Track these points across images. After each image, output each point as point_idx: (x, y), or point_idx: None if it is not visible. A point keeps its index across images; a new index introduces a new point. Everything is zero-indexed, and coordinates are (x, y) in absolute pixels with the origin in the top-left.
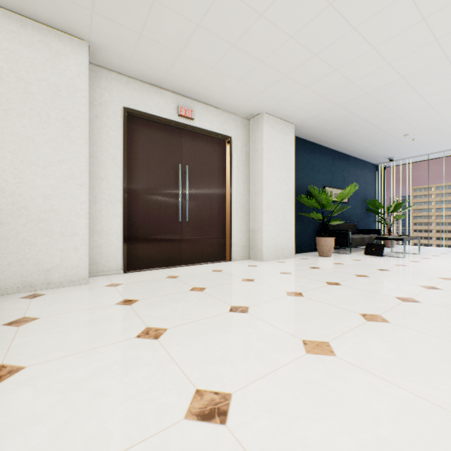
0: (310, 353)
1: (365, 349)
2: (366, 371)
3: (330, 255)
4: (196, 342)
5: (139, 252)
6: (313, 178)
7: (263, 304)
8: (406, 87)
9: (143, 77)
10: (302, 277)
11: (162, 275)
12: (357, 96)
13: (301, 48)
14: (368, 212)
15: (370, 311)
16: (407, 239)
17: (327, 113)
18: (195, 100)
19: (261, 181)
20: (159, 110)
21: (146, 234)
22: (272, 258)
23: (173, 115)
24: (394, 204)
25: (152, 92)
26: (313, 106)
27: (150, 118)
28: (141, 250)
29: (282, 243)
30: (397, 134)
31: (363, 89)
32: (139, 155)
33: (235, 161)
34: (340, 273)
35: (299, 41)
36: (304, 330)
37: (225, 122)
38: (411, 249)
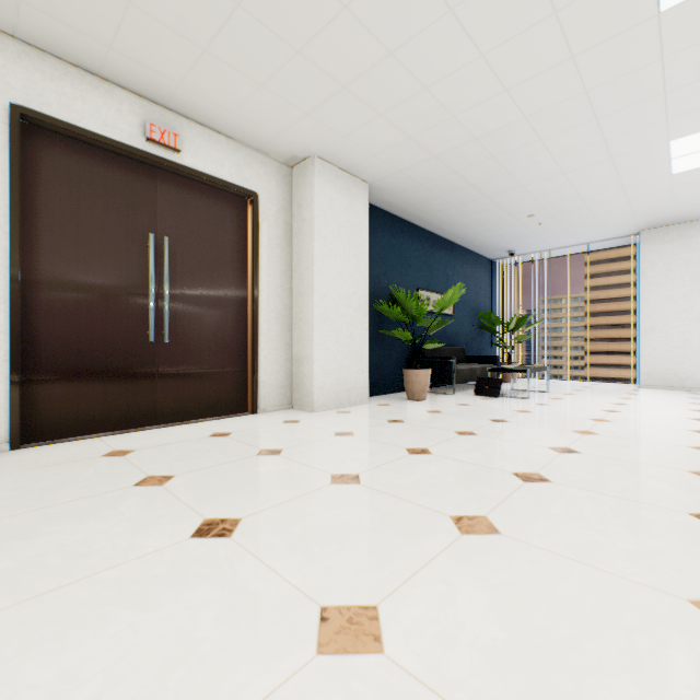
0: (326, 652)
1: (448, 620)
2: (440, 697)
3: (425, 397)
4: (45, 654)
5: (56, 404)
6: (400, 275)
7: (275, 508)
8: (531, 136)
9: (59, 48)
10: (370, 440)
11: (97, 451)
12: (462, 143)
13: (366, 36)
14: (482, 330)
15: (470, 510)
16: (533, 370)
17: (418, 167)
18: (184, 116)
19: (310, 274)
20: (102, 124)
21: (72, 367)
22: (330, 405)
23: (134, 138)
24: (515, 318)
25: (85, 85)
26: (395, 152)
27: (80, 135)
28: (59, 400)
29: (349, 380)
30: (519, 213)
31: (470, 132)
32: (56, 208)
33: (266, 237)
34: (434, 430)
35: (360, 19)
36: (334, 576)
37: (247, 165)
38: (537, 384)
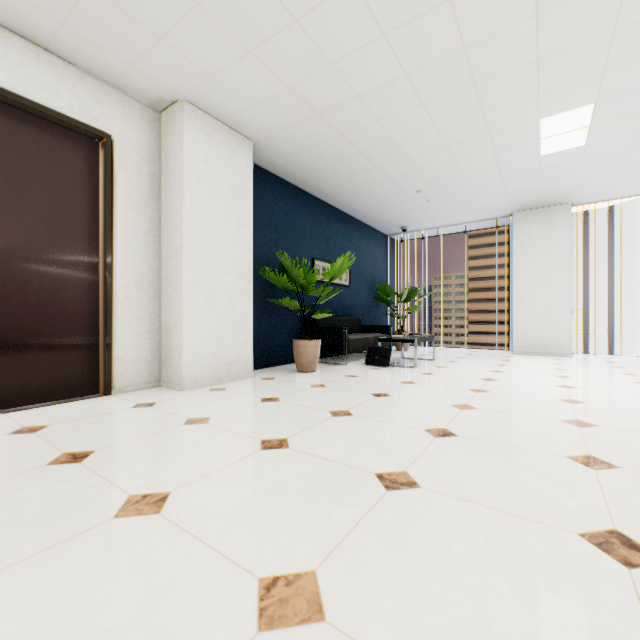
0: None
1: None
2: None
3: (315, 369)
4: None
5: None
6: (294, 243)
7: None
8: (414, 99)
9: None
10: (224, 430)
11: None
12: (345, 100)
13: None
14: (378, 301)
15: (296, 559)
16: (420, 340)
17: (303, 126)
18: None
19: (179, 233)
20: None
21: None
22: (205, 382)
23: None
24: (407, 290)
25: None
26: (275, 104)
27: None
28: None
29: (229, 352)
30: (408, 188)
31: (352, 86)
32: None
33: (124, 188)
34: (307, 411)
35: None
36: None
37: (95, 100)
38: (427, 352)
